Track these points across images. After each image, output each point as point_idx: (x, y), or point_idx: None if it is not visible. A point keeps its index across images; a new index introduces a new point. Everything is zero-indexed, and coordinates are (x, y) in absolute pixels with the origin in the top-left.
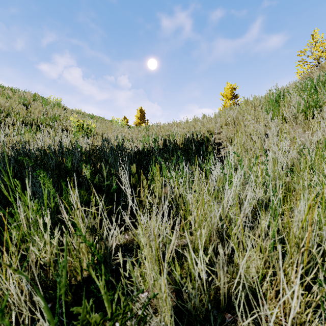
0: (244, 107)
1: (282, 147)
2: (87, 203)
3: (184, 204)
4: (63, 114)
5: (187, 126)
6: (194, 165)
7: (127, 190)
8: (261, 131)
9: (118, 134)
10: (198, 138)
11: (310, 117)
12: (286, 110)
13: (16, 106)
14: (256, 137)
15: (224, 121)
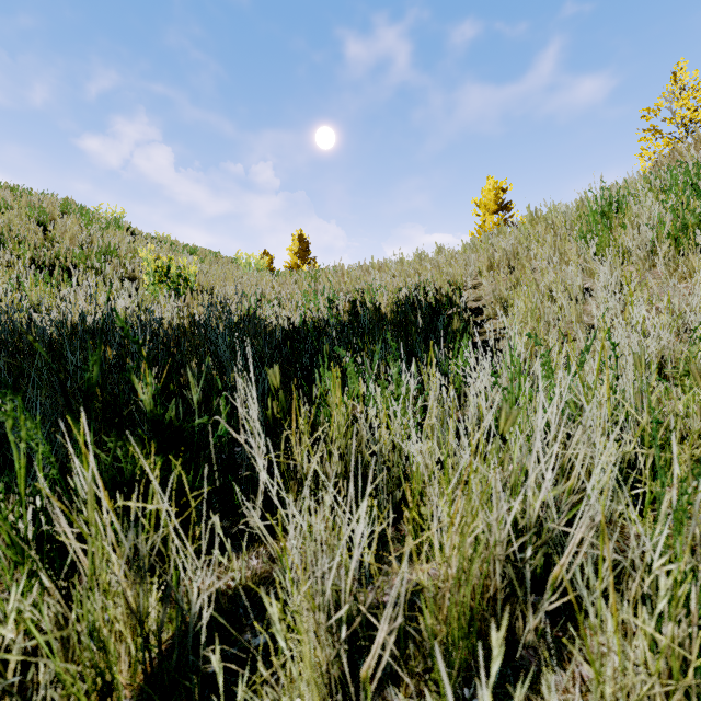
0: (529, 228)
1: (636, 322)
2: (147, 476)
3: (405, 469)
4: (127, 244)
5: (403, 271)
6: (425, 364)
7: (253, 443)
8: (572, 282)
9: (249, 288)
10: (428, 298)
11: (691, 250)
12: (627, 236)
13: (20, 226)
14: (564, 296)
15: (487, 261)
